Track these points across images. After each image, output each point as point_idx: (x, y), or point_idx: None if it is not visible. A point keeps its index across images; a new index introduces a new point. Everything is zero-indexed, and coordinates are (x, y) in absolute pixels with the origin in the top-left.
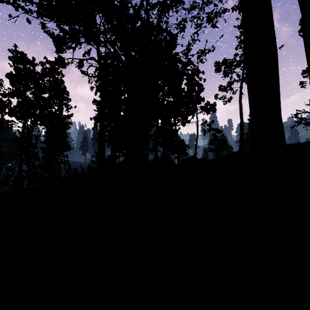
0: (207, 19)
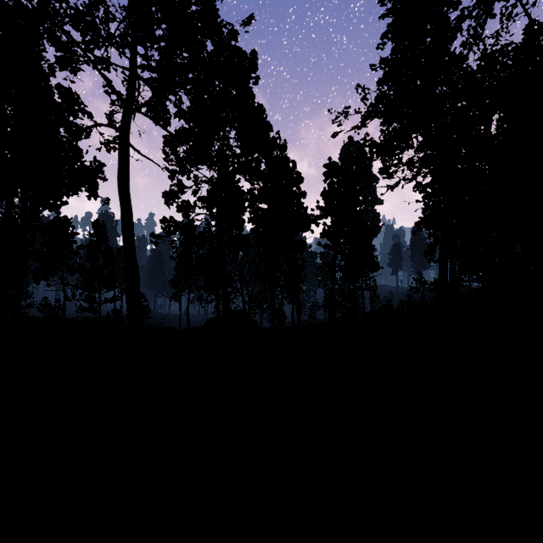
0: None
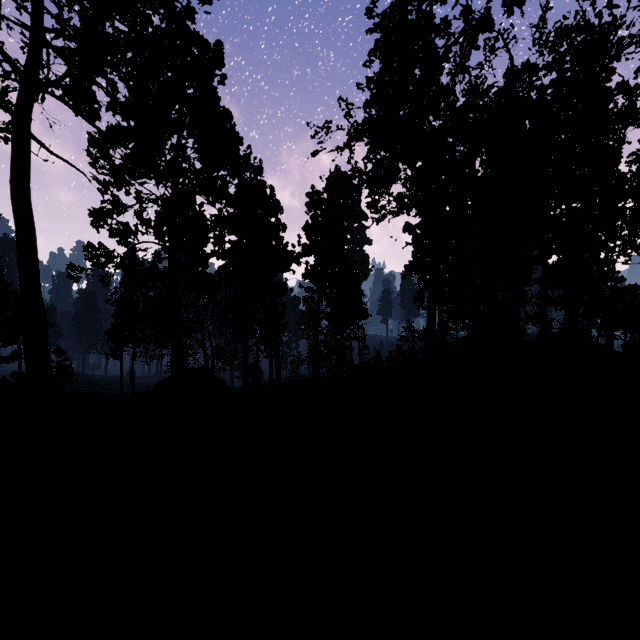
0: None
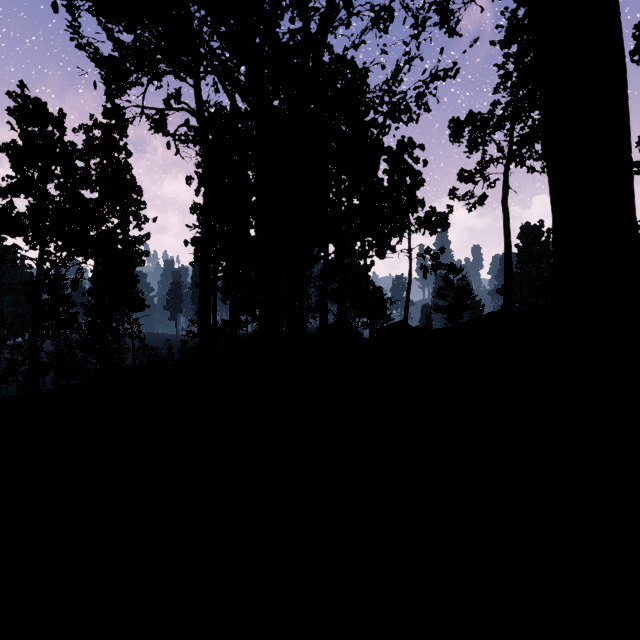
0: (439, 6)
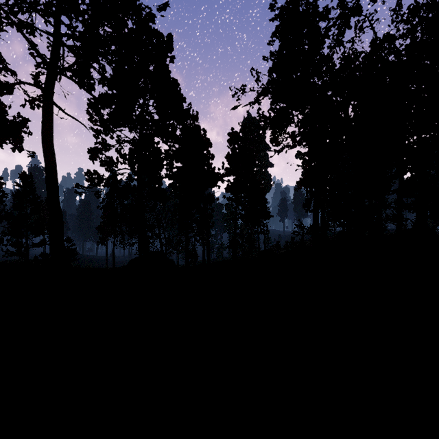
0: None
